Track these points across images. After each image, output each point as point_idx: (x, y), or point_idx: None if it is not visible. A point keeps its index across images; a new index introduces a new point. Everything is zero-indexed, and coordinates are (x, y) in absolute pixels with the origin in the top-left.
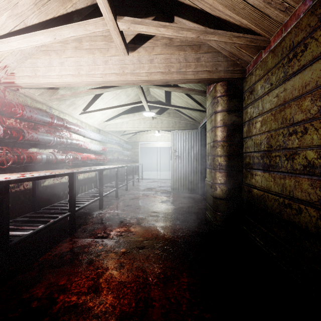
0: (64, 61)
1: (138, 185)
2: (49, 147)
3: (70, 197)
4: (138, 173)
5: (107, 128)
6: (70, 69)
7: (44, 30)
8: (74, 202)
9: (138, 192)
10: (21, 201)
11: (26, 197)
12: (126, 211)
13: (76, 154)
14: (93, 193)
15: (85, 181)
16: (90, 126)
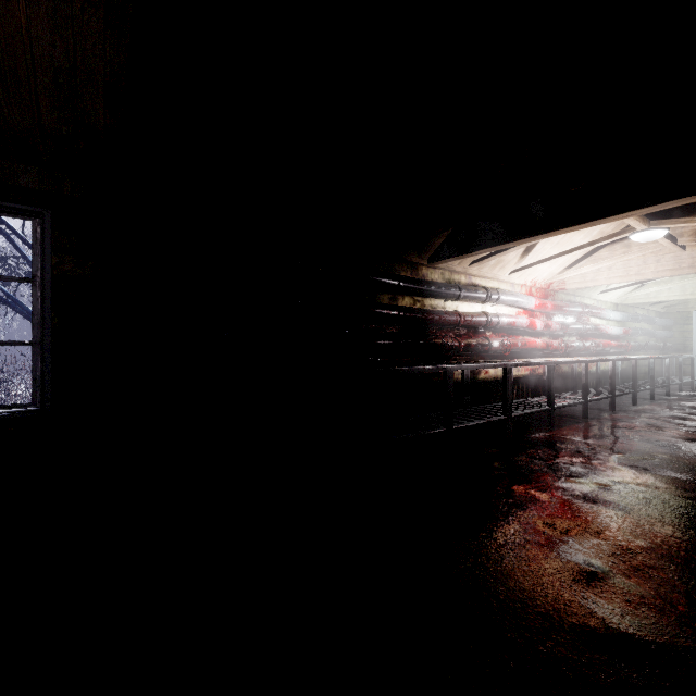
0: (612, 266)
1: (691, 393)
2: (574, 335)
3: (611, 381)
4: (691, 373)
5: (628, 300)
6: (618, 272)
7: (609, 260)
8: (614, 387)
9: (694, 399)
10: (560, 382)
11: (562, 379)
12: (674, 411)
13: (597, 341)
14: (618, 388)
15: (601, 375)
16: (605, 303)
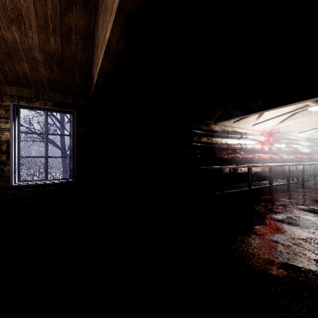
0: (302, 121)
1: None
2: (284, 153)
3: (302, 174)
4: None
5: (314, 136)
6: (305, 124)
7: (300, 118)
8: (304, 177)
9: None
10: (277, 175)
11: (278, 173)
12: None
13: (296, 156)
14: (307, 177)
15: (299, 171)
16: (301, 137)
